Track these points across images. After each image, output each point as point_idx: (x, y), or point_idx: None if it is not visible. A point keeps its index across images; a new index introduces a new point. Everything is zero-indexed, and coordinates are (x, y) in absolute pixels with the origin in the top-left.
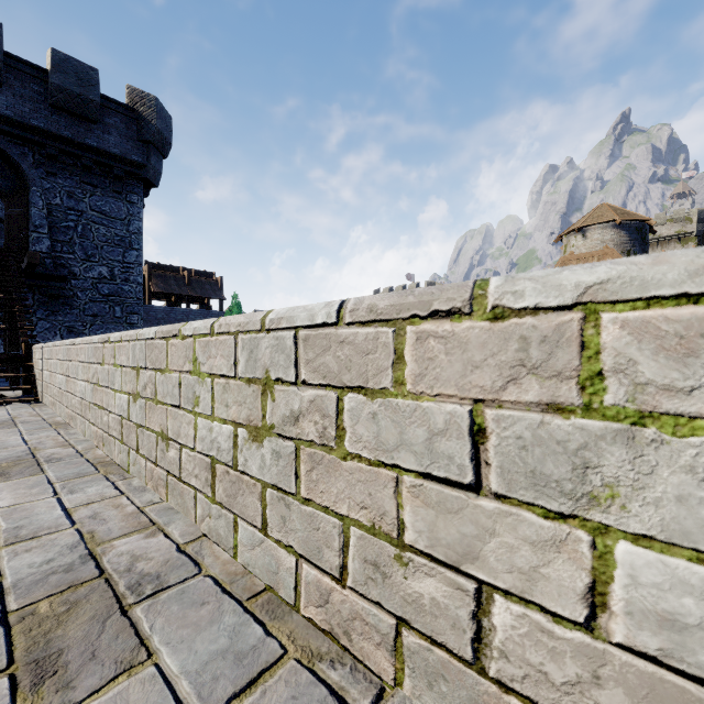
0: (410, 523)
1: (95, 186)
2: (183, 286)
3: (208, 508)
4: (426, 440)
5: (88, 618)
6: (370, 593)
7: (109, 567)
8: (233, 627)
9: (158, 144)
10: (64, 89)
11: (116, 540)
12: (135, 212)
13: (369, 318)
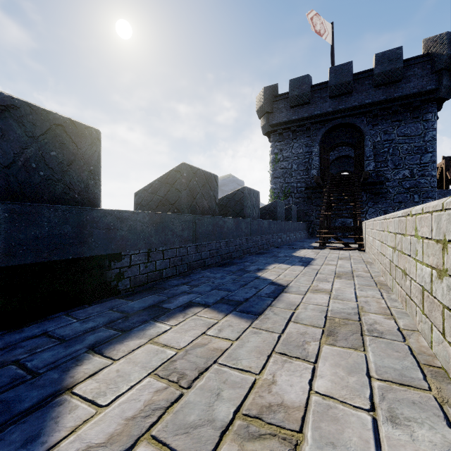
0: None
1: (400, 121)
2: None
3: (420, 316)
4: None
5: (350, 331)
6: None
7: (364, 321)
8: (407, 367)
9: (449, 66)
10: (381, 73)
11: (371, 314)
12: (429, 126)
13: None
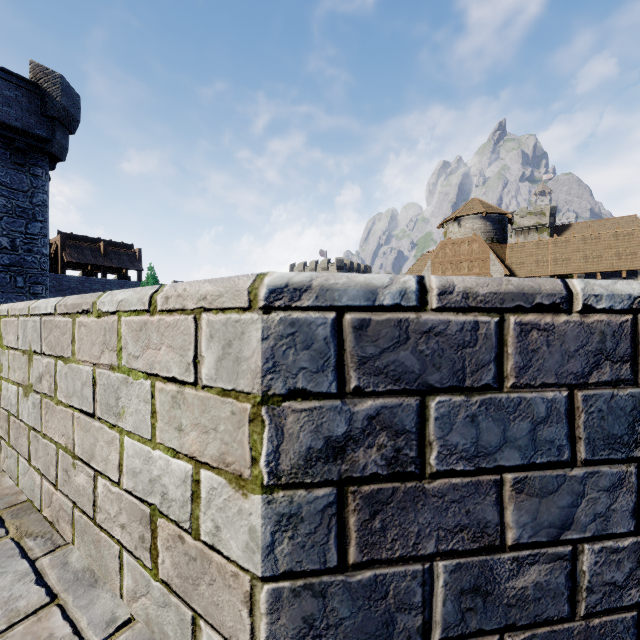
0: (77, 441)
1: None
2: (98, 257)
3: (6, 451)
4: (81, 389)
5: None
6: (65, 490)
7: None
8: None
9: (64, 120)
10: None
11: None
12: (40, 185)
13: (65, 311)
